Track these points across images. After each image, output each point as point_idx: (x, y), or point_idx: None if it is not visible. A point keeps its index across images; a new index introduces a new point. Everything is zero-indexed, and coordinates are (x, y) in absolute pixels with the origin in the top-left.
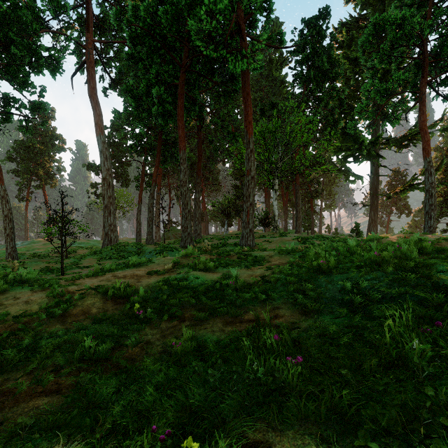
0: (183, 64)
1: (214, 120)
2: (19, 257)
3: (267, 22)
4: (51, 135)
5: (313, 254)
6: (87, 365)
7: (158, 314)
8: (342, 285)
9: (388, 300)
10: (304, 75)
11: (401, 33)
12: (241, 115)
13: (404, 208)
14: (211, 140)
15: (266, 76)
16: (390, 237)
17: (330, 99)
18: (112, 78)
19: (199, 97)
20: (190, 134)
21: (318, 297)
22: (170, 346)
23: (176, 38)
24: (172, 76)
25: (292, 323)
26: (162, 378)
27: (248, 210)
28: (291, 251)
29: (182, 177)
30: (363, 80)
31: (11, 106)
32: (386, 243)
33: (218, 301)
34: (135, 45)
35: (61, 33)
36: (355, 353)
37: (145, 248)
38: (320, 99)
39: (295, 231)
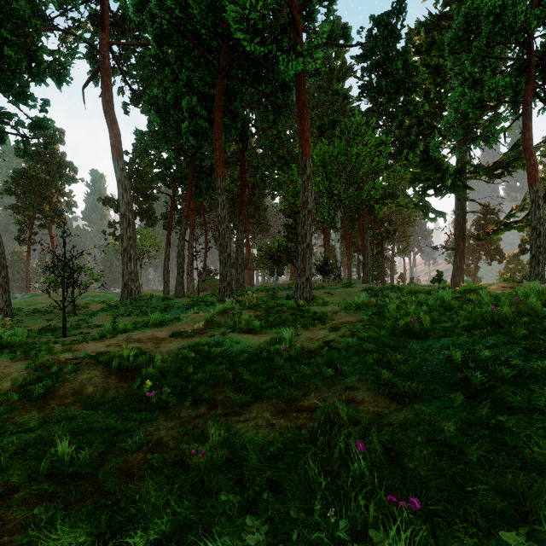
0: (221, 69)
1: (261, 142)
2: (16, 314)
3: (327, 14)
4: (59, 162)
5: (394, 309)
6: (55, 488)
7: (179, 396)
8: (447, 356)
9: (527, 380)
10: (373, 85)
11: (500, 26)
12: (294, 137)
13: (496, 253)
14: (257, 167)
15: (325, 90)
16: (491, 287)
17: (406, 116)
18: (133, 90)
19: (241, 111)
20: (230, 161)
21: (411, 372)
22: (189, 455)
23: (211, 32)
24: (207, 84)
25: (379, 414)
26: (167, 523)
27: (304, 253)
28: (362, 306)
29: (220, 212)
30: (446, 94)
31: (5, 123)
32: (490, 294)
33: (264, 376)
34: (160, 45)
35: (68, 32)
36: (503, 482)
37: (173, 302)
38: (394, 115)
39: (362, 281)
